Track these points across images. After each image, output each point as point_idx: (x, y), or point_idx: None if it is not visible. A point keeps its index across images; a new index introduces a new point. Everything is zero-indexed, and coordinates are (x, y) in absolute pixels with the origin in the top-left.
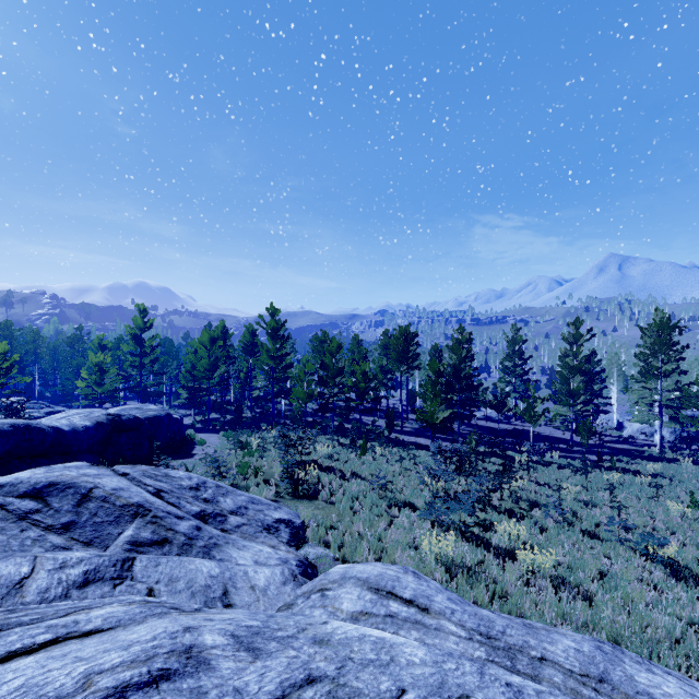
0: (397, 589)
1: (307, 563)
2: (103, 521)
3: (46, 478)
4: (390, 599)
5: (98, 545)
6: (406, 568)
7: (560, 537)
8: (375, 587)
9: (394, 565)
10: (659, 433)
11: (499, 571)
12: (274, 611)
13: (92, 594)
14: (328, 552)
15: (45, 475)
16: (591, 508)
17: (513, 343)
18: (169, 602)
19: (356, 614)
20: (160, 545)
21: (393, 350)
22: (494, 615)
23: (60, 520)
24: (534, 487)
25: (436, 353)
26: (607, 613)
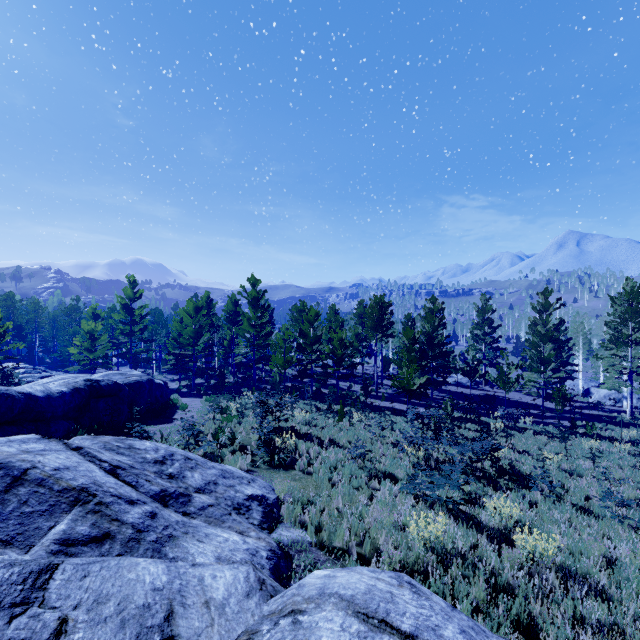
0: (392, 615)
1: (280, 552)
2: (33, 511)
3: None
4: (384, 632)
5: (20, 544)
6: (400, 576)
7: (552, 513)
8: (363, 611)
9: (385, 571)
10: (629, 399)
11: (497, 560)
12: None
13: None
14: (304, 535)
15: None
16: (575, 478)
17: (483, 312)
18: None
19: None
20: (98, 543)
21: (369, 318)
22: None
23: None
24: (514, 455)
25: (409, 322)
26: (629, 615)
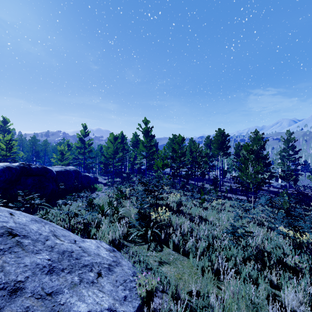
0: None
1: None
2: None
3: None
4: None
5: None
6: None
7: None
8: None
9: None
10: None
11: None
12: None
13: None
14: None
15: None
16: None
17: (288, 141)
18: None
19: None
20: None
21: (215, 142)
22: None
23: None
24: None
25: (238, 147)
26: None
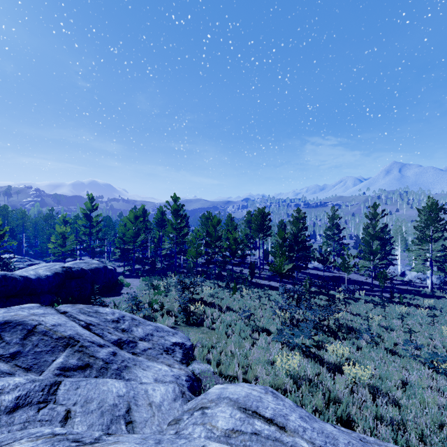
0: (260, 409)
1: (194, 377)
2: (41, 351)
3: (3, 318)
4: (255, 417)
5: (36, 370)
6: (266, 388)
7: (371, 354)
8: (243, 406)
9: (257, 385)
10: (430, 278)
11: (331, 382)
12: (166, 425)
13: (18, 419)
14: (209, 367)
15: (3, 315)
16: (389, 331)
17: (332, 219)
18: (74, 432)
19: (228, 431)
20: (82, 369)
21: (254, 223)
22: (335, 430)
23: (9, 350)
24: (350, 317)
25: (282, 226)
26: (412, 415)
